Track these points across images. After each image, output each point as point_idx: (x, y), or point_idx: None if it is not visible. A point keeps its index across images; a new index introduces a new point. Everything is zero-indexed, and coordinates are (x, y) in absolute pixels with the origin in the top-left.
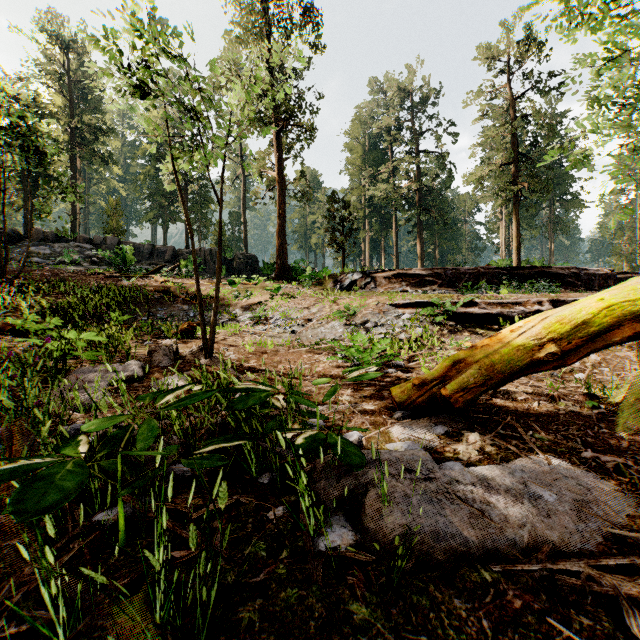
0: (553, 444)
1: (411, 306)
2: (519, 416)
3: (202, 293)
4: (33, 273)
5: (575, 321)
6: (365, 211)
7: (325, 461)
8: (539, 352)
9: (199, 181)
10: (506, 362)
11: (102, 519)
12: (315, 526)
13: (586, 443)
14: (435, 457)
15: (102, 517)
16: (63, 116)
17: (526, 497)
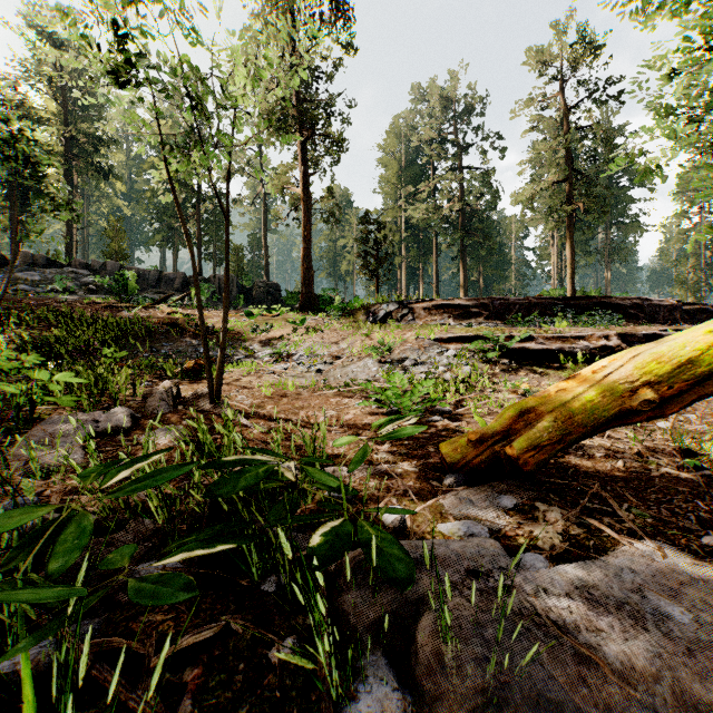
0: (658, 523)
1: (456, 341)
2: (603, 480)
3: (215, 326)
4: (18, 302)
5: (677, 359)
6: (401, 234)
7: (356, 561)
8: (631, 399)
9: (214, 199)
10: (589, 412)
11: (7, 671)
12: (340, 681)
13: (702, 521)
14: (505, 545)
15: (8, 667)
16: (58, 124)
17: (649, 618)
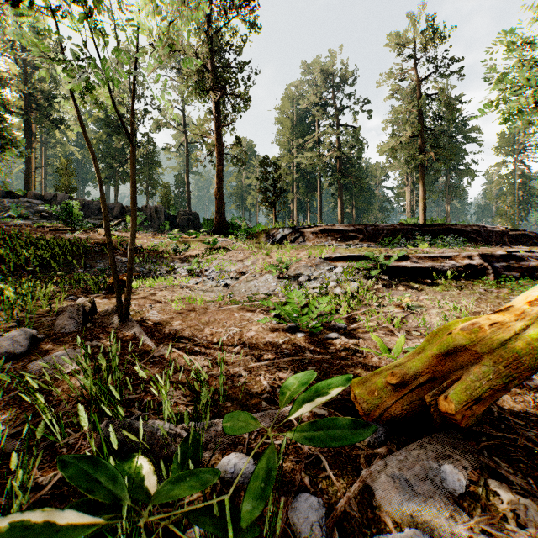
0: None
1: (343, 259)
2: None
3: (143, 246)
4: None
5: None
6: (293, 176)
7: None
8: None
9: (146, 146)
10: (532, 353)
11: None
12: None
13: None
14: None
15: None
16: (19, 84)
17: None
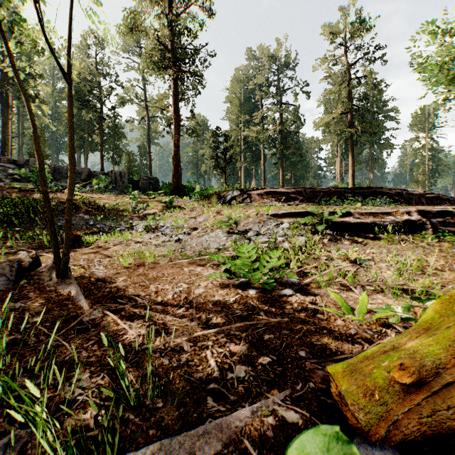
0: None
1: (289, 216)
2: None
3: (105, 205)
4: None
5: None
6: (241, 147)
7: None
8: None
9: (112, 119)
10: None
11: None
12: None
13: None
14: None
15: None
16: None
17: None
